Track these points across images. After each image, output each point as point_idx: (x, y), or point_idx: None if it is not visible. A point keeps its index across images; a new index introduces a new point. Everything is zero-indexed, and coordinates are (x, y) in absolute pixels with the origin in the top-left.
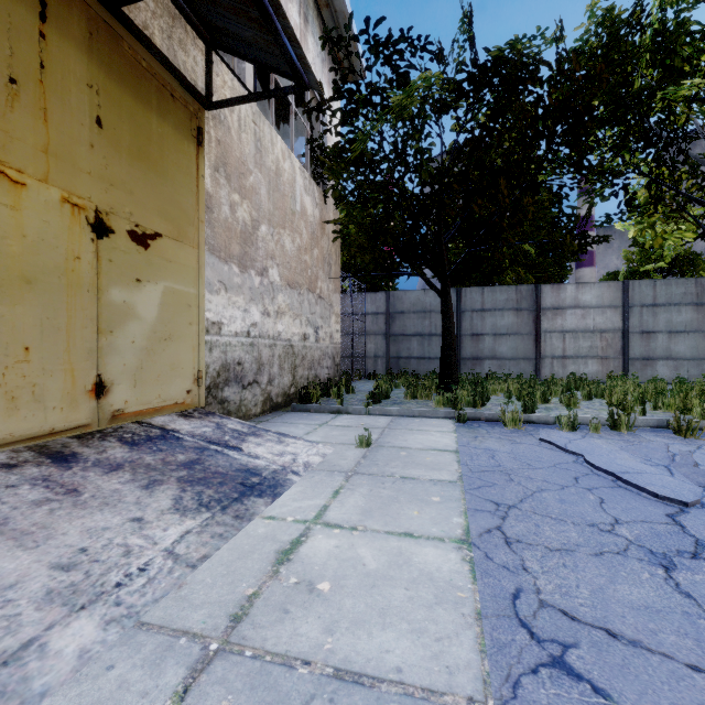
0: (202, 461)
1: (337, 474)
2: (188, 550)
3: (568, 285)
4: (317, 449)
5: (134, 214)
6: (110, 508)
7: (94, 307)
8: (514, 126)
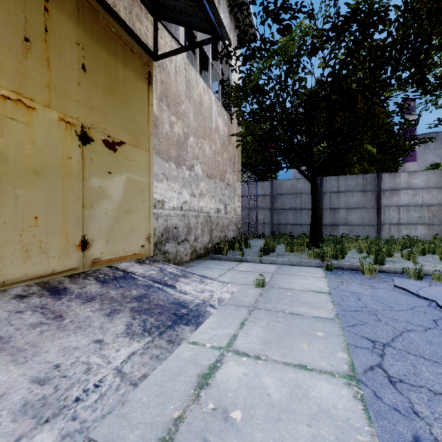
0: (148, 295)
1: (242, 308)
2: (132, 369)
3: (402, 173)
4: (227, 288)
5: (107, 129)
6: (82, 331)
7: (80, 190)
8: (366, 59)
